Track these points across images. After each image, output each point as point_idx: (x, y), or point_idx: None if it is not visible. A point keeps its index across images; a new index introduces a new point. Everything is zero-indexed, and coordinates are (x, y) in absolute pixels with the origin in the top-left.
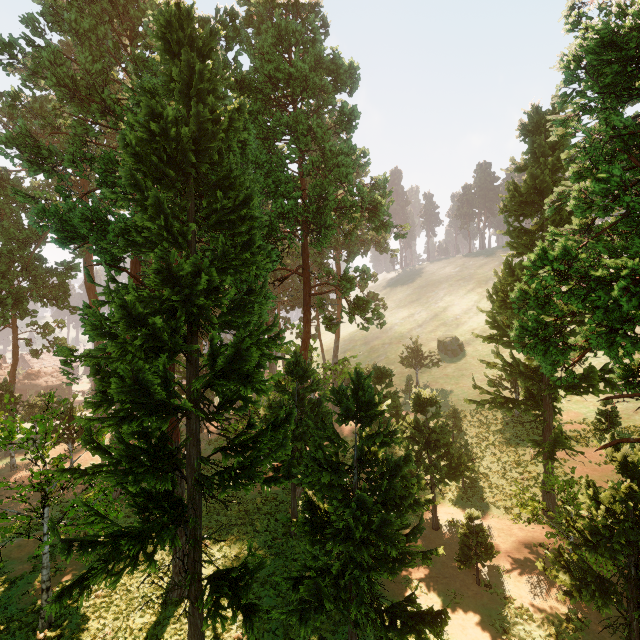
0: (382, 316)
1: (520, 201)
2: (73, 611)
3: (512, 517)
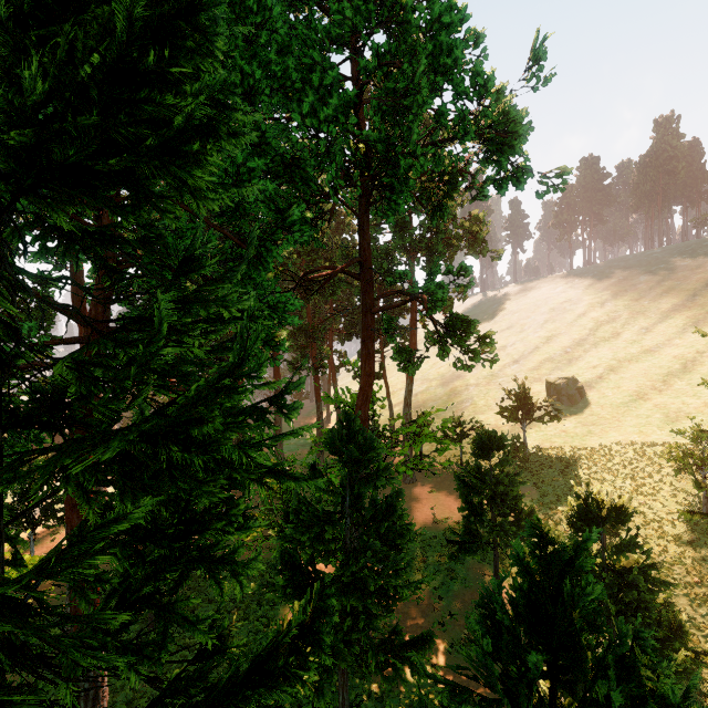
0: (492, 347)
1: None
2: None
3: None
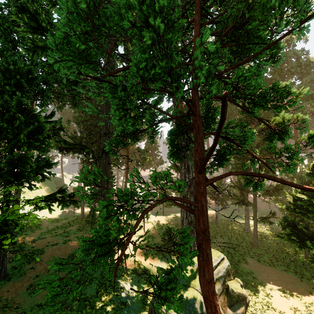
0: None
1: None
2: (220, 225)
3: None
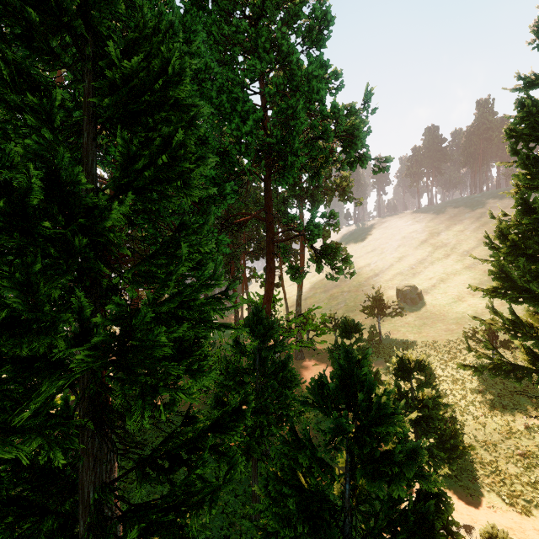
0: (351, 265)
1: (534, 122)
2: None
3: (520, 510)
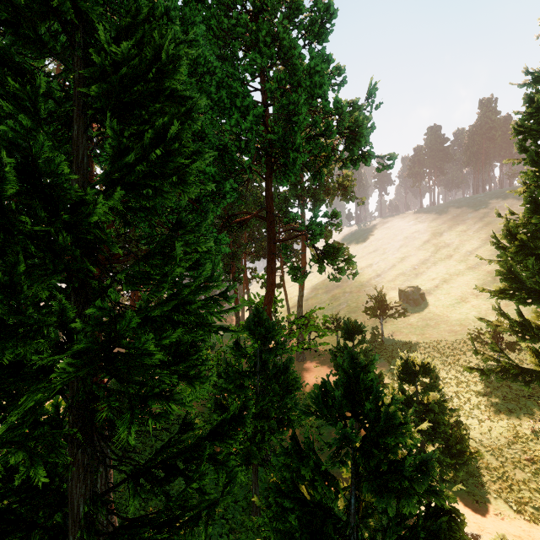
0: (354, 266)
1: None
2: None
3: (528, 518)
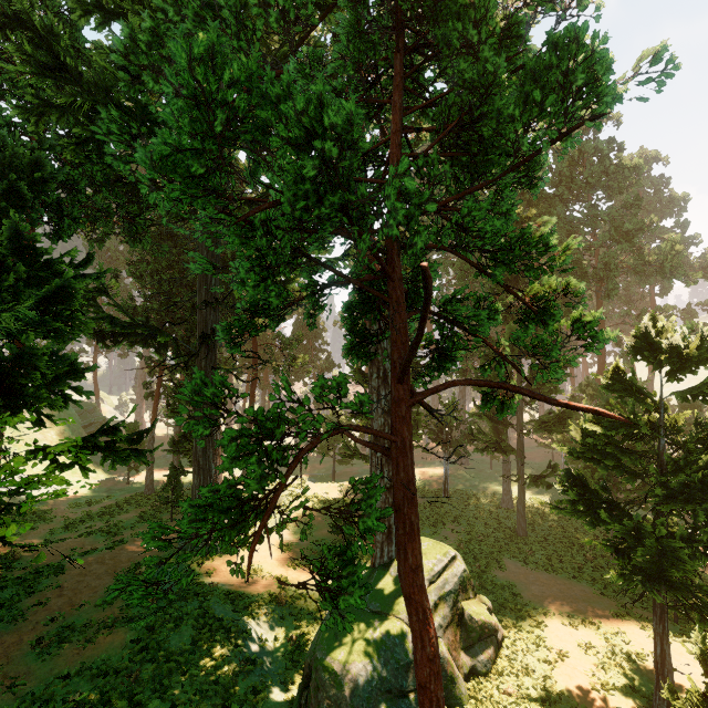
0: None
1: None
2: (454, 496)
3: None
